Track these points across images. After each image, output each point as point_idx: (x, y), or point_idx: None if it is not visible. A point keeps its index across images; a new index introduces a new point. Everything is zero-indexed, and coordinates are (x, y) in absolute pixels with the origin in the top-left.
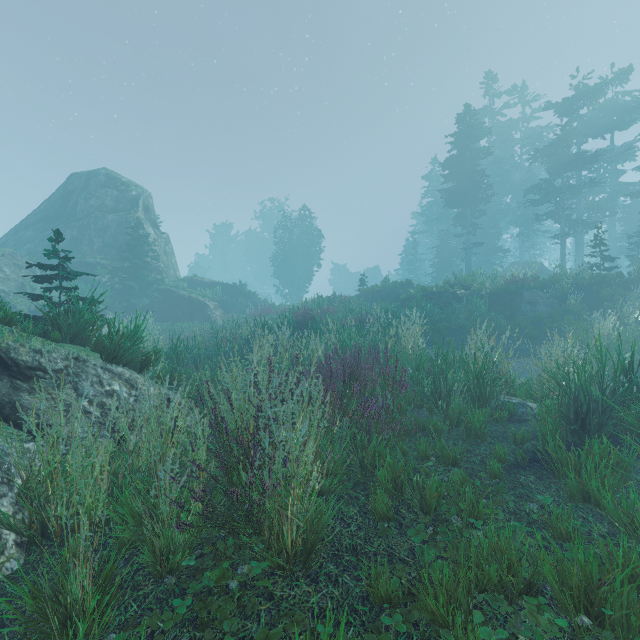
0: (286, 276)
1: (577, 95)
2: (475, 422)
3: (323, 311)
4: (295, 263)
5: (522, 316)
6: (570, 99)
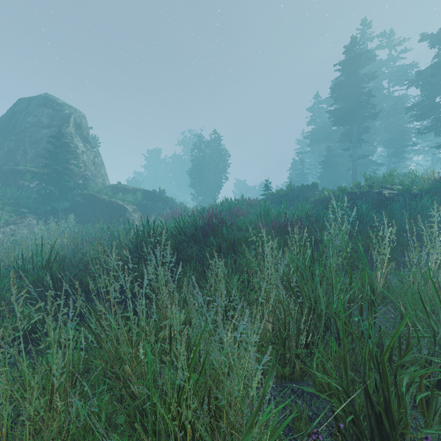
0: (200, 186)
1: None
2: None
3: (232, 213)
4: (207, 176)
5: None
6: None
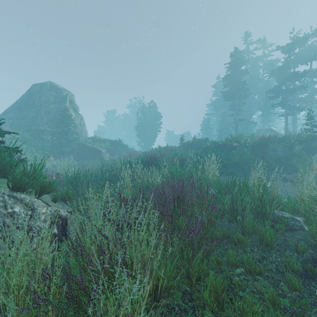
0: (143, 136)
1: (293, 42)
2: (267, 236)
3: (161, 154)
4: (147, 130)
5: (269, 157)
6: (290, 44)
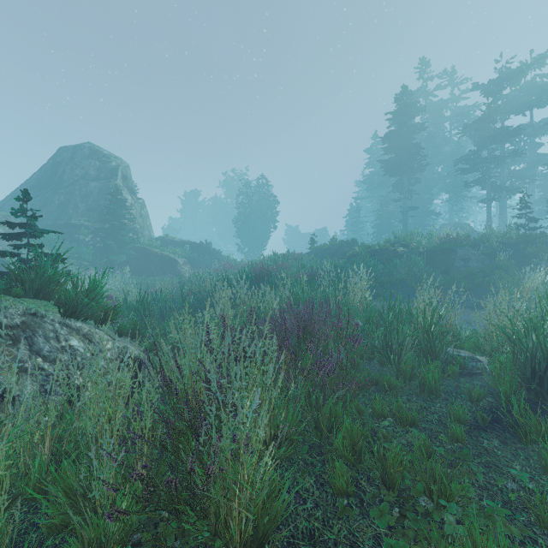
0: (246, 236)
1: (501, 77)
2: (429, 378)
3: (278, 266)
4: (254, 225)
5: (456, 271)
6: (495, 81)
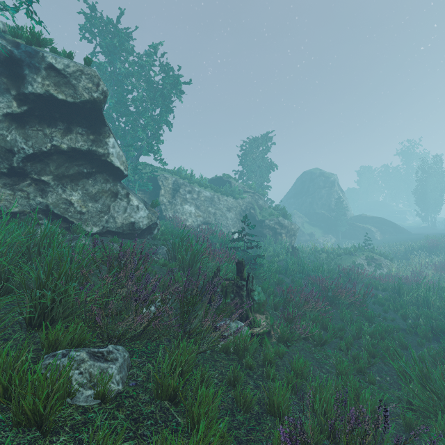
0: (421, 204)
1: None
2: None
3: None
4: (429, 195)
5: None
6: None
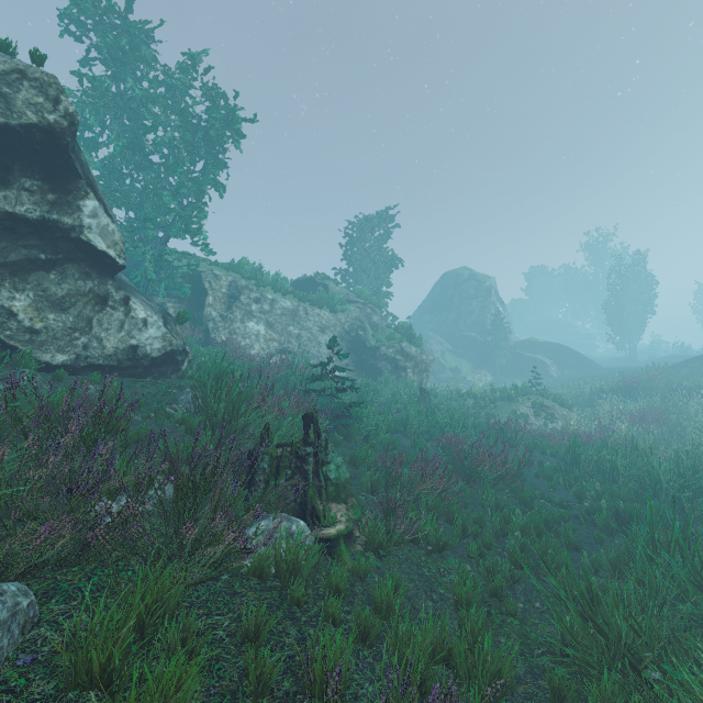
0: (615, 324)
1: None
2: (683, 435)
3: (649, 377)
4: (627, 310)
5: None
6: None
